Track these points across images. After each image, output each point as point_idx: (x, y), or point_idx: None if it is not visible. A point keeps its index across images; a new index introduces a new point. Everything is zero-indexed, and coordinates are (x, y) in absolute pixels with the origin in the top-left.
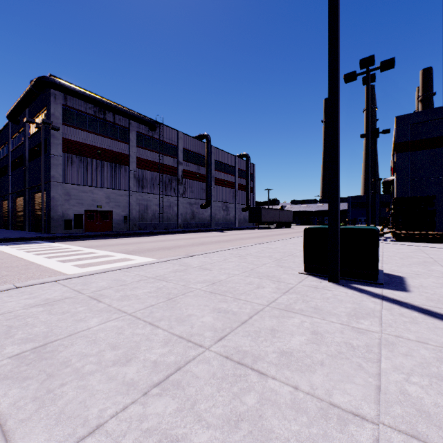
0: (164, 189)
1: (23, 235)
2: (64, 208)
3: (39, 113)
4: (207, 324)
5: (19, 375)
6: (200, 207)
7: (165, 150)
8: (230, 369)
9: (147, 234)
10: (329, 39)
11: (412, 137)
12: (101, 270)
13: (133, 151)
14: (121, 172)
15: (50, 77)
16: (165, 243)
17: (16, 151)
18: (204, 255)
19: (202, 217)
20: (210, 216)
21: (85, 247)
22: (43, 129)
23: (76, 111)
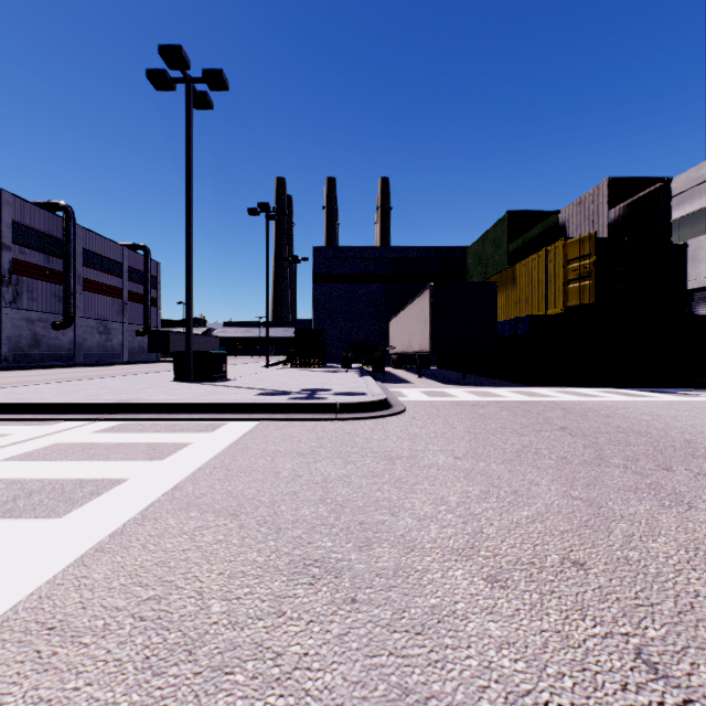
0: None
1: None
2: None
3: None
4: (104, 392)
5: (26, 400)
6: (51, 326)
7: None
8: (117, 394)
9: None
10: (186, 242)
11: (326, 270)
12: None
13: None
14: None
15: None
16: (6, 380)
17: None
18: (86, 380)
19: (56, 344)
20: (72, 342)
21: None
22: None
23: None
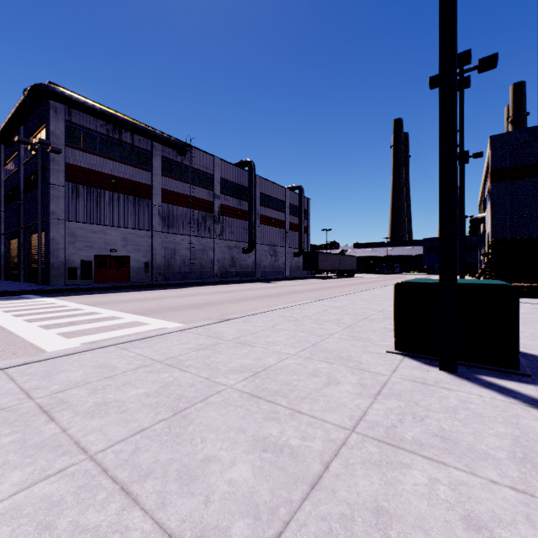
0: (196, 229)
1: (12, 288)
2: (67, 252)
3: (37, 131)
4: (239, 490)
5: None
6: (241, 251)
7: (197, 180)
8: None
9: (173, 285)
10: None
11: (511, 162)
12: (86, 346)
13: (156, 180)
14: (141, 207)
15: (49, 84)
16: (195, 299)
17: (10, 180)
18: (244, 318)
19: (244, 264)
20: (254, 262)
21: (87, 304)
22: (40, 151)
23: (83, 130)
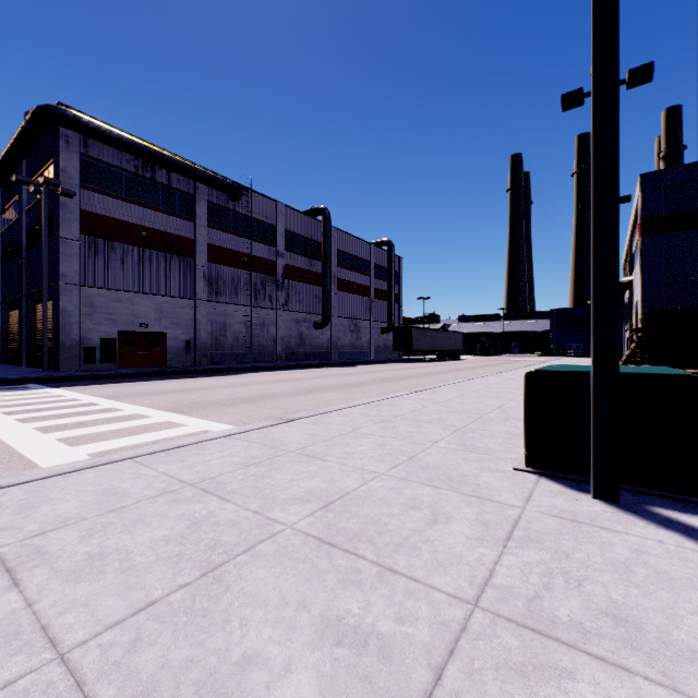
0: (253, 296)
1: (9, 374)
2: (82, 327)
3: (43, 168)
4: None
5: None
6: (313, 326)
7: (254, 233)
8: None
9: (223, 371)
10: None
11: (668, 209)
12: (90, 461)
13: (201, 233)
14: (181, 267)
15: (59, 106)
16: (250, 390)
17: (8, 233)
18: (314, 417)
19: (316, 343)
20: (329, 341)
21: (106, 397)
22: (47, 194)
23: (104, 166)
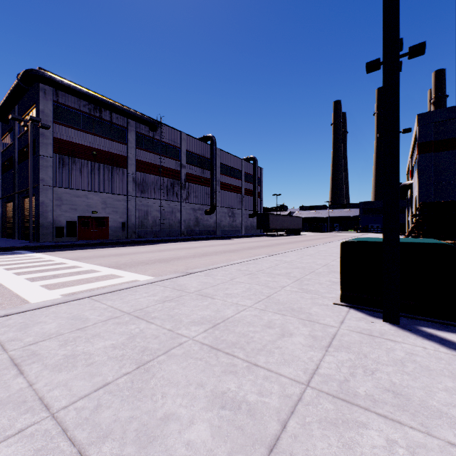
0: (166, 194)
1: (7, 244)
2: (55, 214)
3: (29, 110)
4: (197, 453)
5: None
6: (204, 213)
7: (166, 152)
8: None
9: (146, 242)
10: None
11: (435, 136)
12: (63, 298)
13: (132, 152)
14: (119, 175)
15: (39, 70)
16: (164, 254)
17: (6, 152)
18: (206, 271)
19: (207, 224)
20: (215, 222)
21: (70, 259)
22: (31, 127)
23: (69, 109)
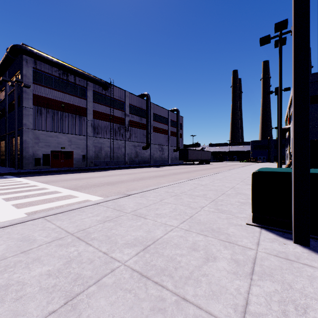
0: (114, 134)
1: None
2: (34, 149)
3: (15, 74)
4: None
5: None
6: (142, 148)
7: (115, 105)
8: None
9: (100, 169)
10: None
11: None
12: (20, 219)
13: (90, 105)
14: (80, 121)
15: (22, 45)
16: (111, 178)
17: (0, 105)
18: (141, 193)
19: (143, 156)
20: (149, 155)
21: (42, 182)
22: (17, 86)
23: (44, 73)
